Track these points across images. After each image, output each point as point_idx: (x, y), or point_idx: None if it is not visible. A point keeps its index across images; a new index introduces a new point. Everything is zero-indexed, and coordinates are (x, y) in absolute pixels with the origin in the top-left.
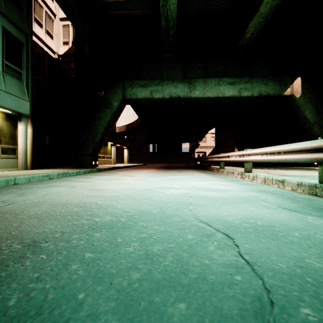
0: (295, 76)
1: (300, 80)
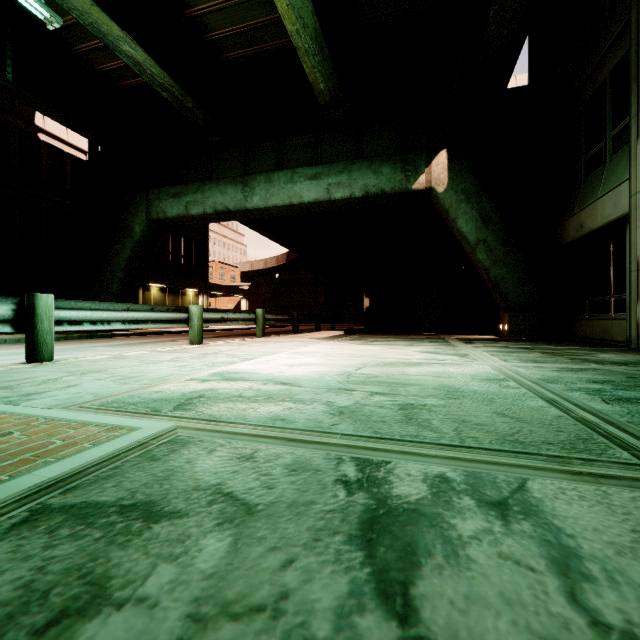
0: (436, 149)
1: (446, 156)
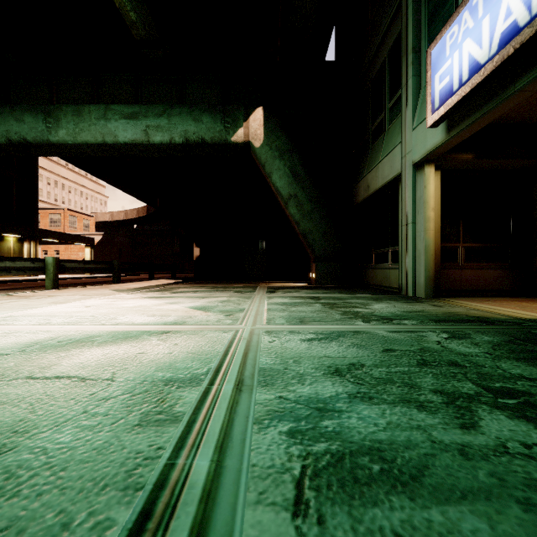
0: (254, 105)
1: (262, 113)
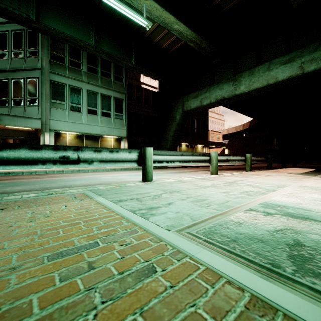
0: None
1: None
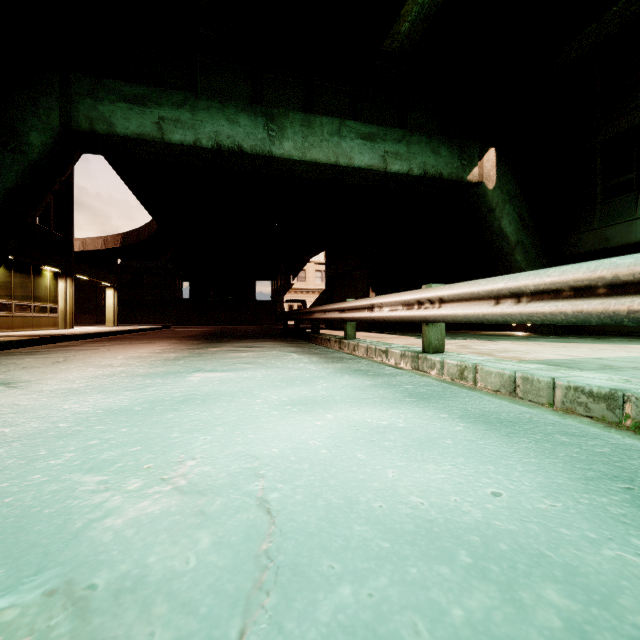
0: (487, 145)
1: (494, 154)
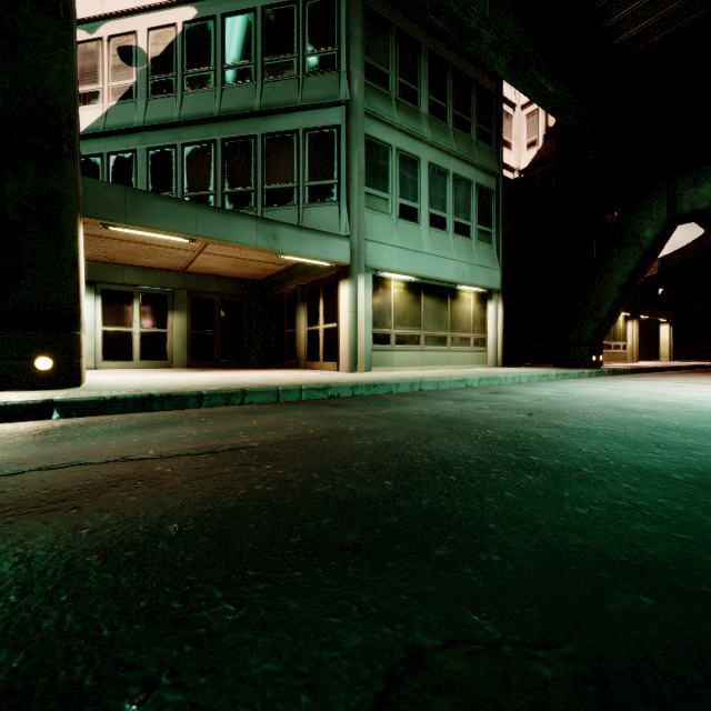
0: None
1: None
